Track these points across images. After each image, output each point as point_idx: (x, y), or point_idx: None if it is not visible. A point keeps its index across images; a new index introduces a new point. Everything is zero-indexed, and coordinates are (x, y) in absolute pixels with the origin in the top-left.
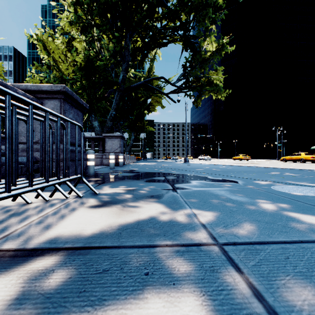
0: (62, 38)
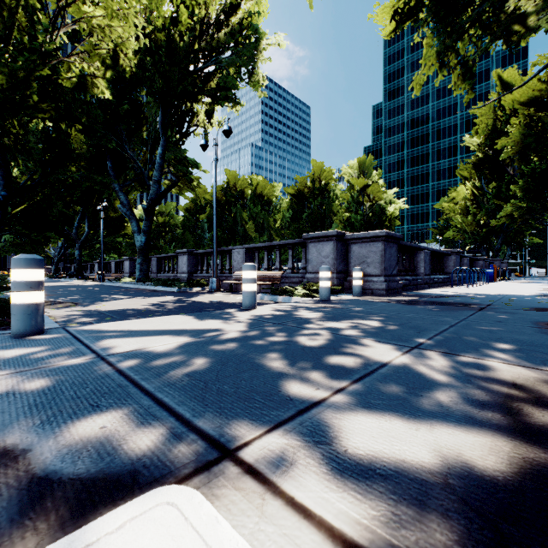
0: (471, 217)
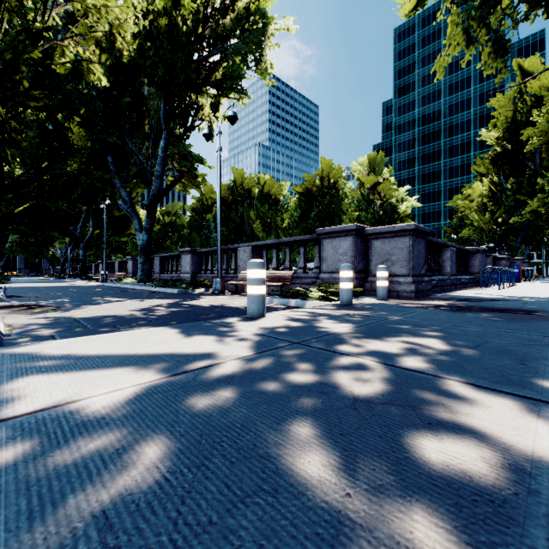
0: (488, 214)
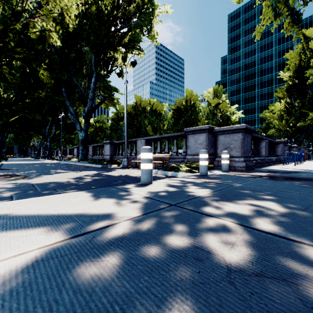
0: (284, 121)
